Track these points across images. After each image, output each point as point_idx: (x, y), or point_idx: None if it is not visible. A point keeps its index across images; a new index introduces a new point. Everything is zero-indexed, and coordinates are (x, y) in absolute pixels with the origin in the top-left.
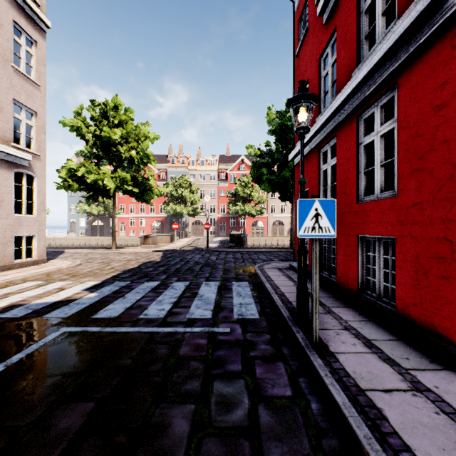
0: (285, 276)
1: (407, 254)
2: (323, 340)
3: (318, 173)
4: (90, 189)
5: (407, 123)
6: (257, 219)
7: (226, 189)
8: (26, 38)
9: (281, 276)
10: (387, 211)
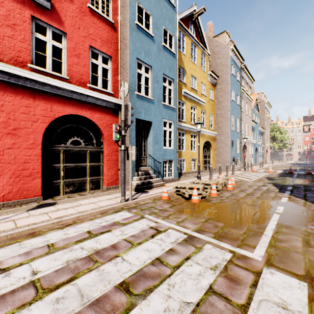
0: None
1: None
2: None
3: None
4: None
5: None
6: None
7: (308, 136)
8: None
9: None
10: None
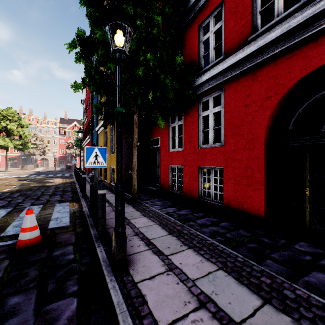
0: None
1: None
2: None
3: None
4: None
5: None
6: None
7: (64, 140)
8: None
9: None
10: None
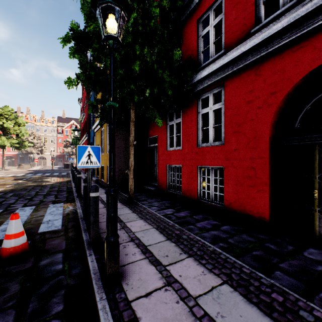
0: None
1: None
2: None
3: None
4: None
5: None
6: None
7: (62, 139)
8: None
9: None
10: None
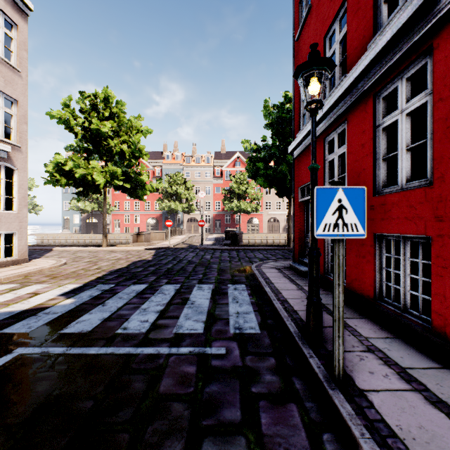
0: (285, 277)
1: (449, 257)
2: (344, 368)
3: (323, 164)
4: (79, 184)
5: (449, 93)
6: (252, 216)
7: (221, 186)
8: (6, 21)
9: (281, 277)
10: (417, 204)
